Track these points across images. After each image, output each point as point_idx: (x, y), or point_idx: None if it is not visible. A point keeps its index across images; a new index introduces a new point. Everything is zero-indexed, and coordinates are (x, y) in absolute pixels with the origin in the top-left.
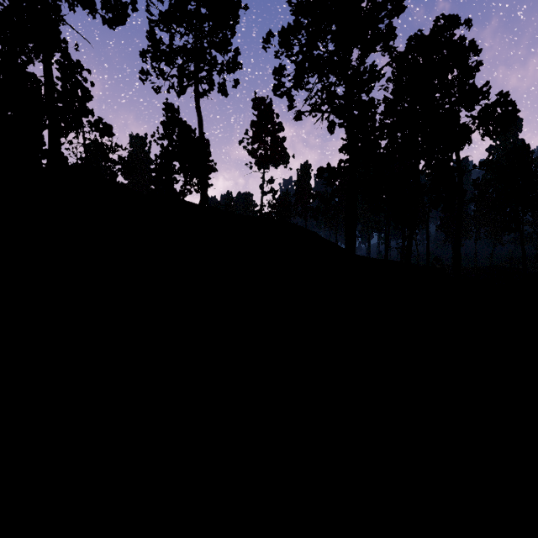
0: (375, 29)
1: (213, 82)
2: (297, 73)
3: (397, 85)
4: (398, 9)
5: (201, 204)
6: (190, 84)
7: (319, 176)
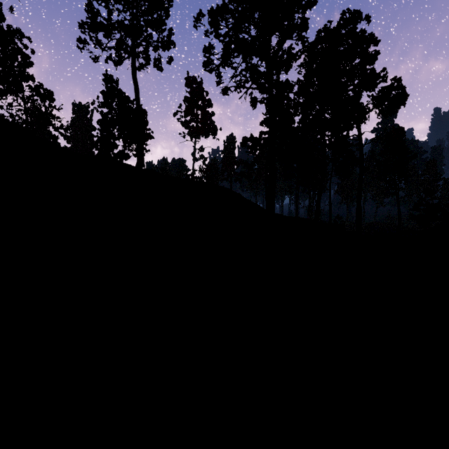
0: (291, 18)
1: (149, 57)
2: (224, 52)
3: (308, 69)
4: (311, 2)
5: (137, 166)
6: (127, 57)
7: (243, 144)
